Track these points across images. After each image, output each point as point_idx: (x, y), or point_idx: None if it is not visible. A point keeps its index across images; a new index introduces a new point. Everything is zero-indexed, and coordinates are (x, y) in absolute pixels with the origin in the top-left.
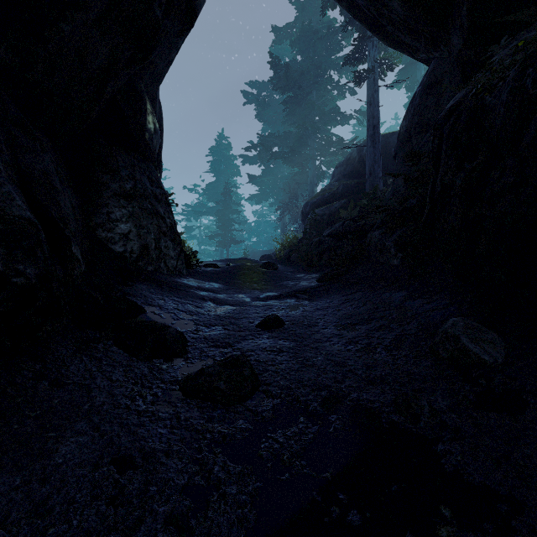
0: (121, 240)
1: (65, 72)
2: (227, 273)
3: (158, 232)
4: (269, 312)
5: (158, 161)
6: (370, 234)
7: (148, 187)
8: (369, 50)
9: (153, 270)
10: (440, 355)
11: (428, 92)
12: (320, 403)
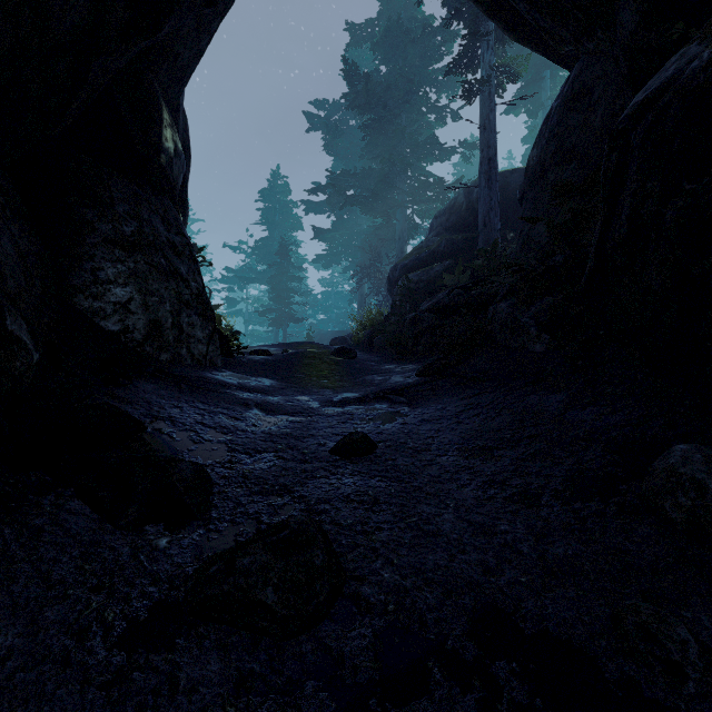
0: (116, 313)
1: (5, 25)
2: (284, 363)
3: (177, 302)
4: (350, 426)
5: (181, 199)
6: (493, 307)
7: (162, 233)
8: (483, 54)
9: (170, 360)
10: (667, 514)
11: (571, 107)
12: (466, 626)
